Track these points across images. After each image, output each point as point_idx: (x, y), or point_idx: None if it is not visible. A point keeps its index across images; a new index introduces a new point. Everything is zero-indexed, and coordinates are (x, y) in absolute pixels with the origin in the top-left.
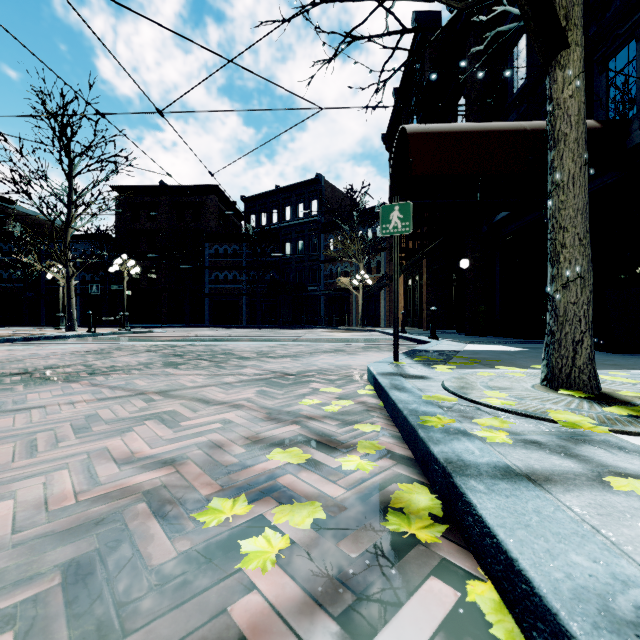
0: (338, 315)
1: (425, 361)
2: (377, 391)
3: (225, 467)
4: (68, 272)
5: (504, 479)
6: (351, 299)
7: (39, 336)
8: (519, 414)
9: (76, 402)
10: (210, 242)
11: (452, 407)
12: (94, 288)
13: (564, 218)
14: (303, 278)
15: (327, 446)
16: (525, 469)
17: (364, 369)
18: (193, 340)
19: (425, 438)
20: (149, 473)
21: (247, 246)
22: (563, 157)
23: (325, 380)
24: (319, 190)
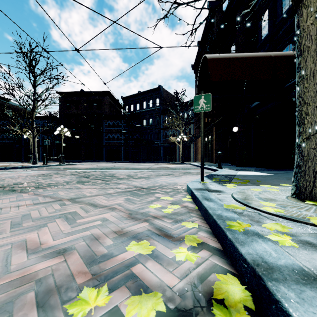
0: (169, 156)
1: (218, 181)
2: (193, 199)
3: (98, 256)
4: (33, 134)
5: (306, 285)
6: (176, 148)
7: (18, 166)
8: (288, 219)
9: (21, 205)
10: (106, 119)
11: (243, 212)
12: (46, 142)
13: (307, 97)
14: (152, 137)
15: (165, 239)
16: (316, 271)
17: (184, 185)
18: (95, 169)
19: (233, 239)
20: (46, 262)
21: (124, 121)
22: (307, 61)
23: (163, 192)
24: (160, 93)
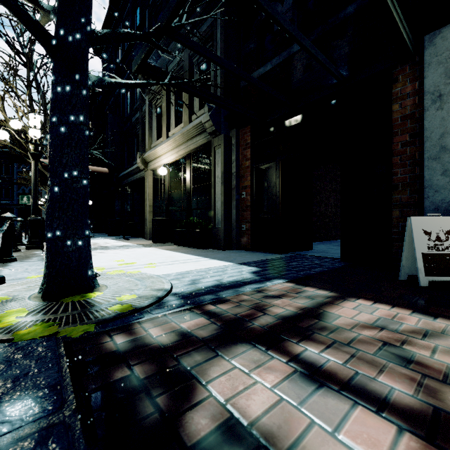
0: None
1: None
2: None
3: None
4: None
5: None
6: (41, 212)
7: None
8: None
9: None
10: None
11: None
12: None
13: None
14: None
15: None
16: None
17: None
18: None
19: None
20: None
21: None
22: None
23: None
24: None
